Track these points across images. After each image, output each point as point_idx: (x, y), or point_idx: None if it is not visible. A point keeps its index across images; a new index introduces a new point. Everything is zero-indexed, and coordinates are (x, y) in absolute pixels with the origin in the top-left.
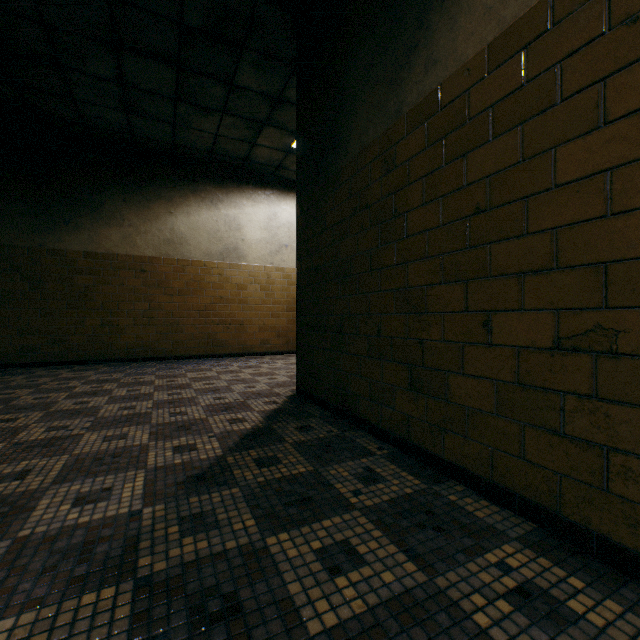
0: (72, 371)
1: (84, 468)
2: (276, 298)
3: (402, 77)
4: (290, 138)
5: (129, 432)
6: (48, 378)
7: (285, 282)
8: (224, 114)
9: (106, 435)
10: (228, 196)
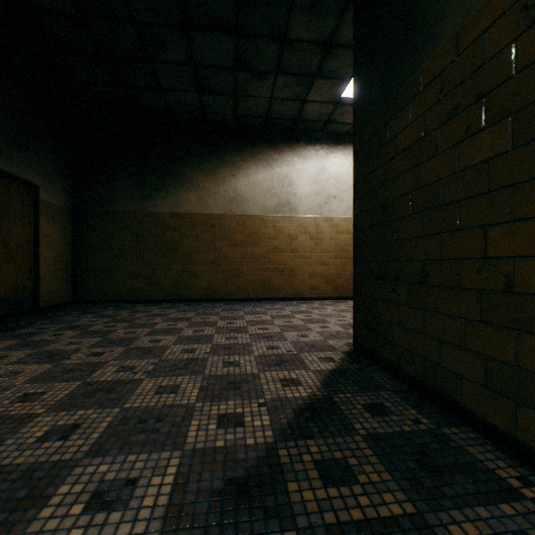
0: (161, 308)
1: (124, 433)
2: (324, 247)
3: None
4: (340, 87)
5: (181, 383)
6: (142, 313)
7: (333, 231)
8: (277, 75)
9: (160, 384)
10: (281, 155)
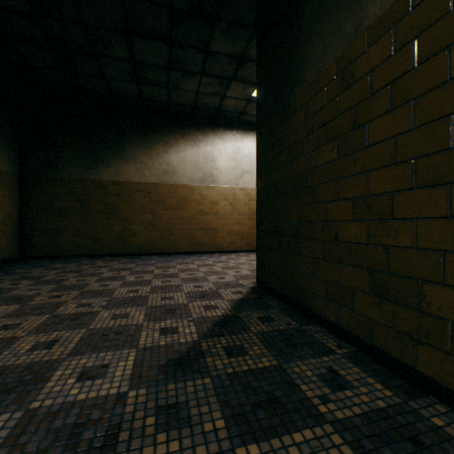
0: (104, 261)
1: (93, 342)
2: (240, 210)
3: None
4: (251, 89)
5: (130, 312)
6: (88, 266)
7: (246, 198)
8: (202, 75)
9: (114, 313)
10: (205, 137)
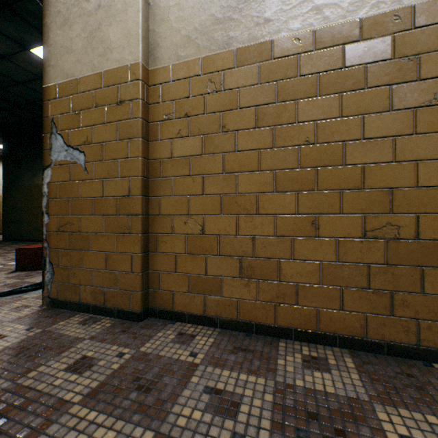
0: None
1: None
2: None
3: (34, 177)
4: None
5: None
6: None
7: None
8: None
9: None
10: None
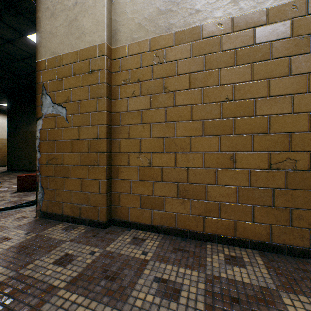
0: None
1: None
2: None
3: (29, 126)
4: (0, 103)
5: None
6: None
7: None
8: None
9: None
10: None
